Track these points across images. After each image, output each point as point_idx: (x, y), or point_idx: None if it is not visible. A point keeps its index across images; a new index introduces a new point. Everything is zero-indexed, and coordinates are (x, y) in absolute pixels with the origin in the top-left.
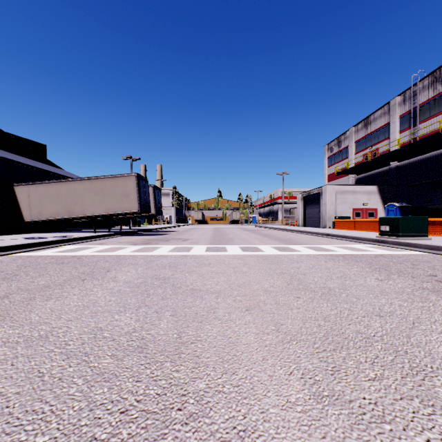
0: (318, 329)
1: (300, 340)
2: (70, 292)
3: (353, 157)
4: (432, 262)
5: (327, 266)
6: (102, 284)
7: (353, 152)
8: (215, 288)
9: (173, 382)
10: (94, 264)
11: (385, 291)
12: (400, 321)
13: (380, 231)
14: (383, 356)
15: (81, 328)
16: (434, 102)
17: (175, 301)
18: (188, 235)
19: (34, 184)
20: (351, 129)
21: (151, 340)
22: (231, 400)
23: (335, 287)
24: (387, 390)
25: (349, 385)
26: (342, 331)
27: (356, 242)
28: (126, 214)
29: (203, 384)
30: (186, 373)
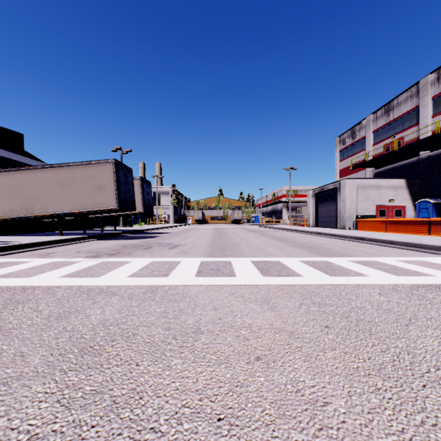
0: None
1: None
2: None
3: (371, 148)
4: None
5: None
6: None
7: (371, 143)
8: None
9: None
10: None
11: None
12: None
13: None
14: None
15: None
16: None
17: None
18: (181, 238)
19: None
20: (368, 117)
21: None
22: None
23: None
24: None
25: None
26: None
27: (418, 251)
28: (105, 212)
29: None
30: None
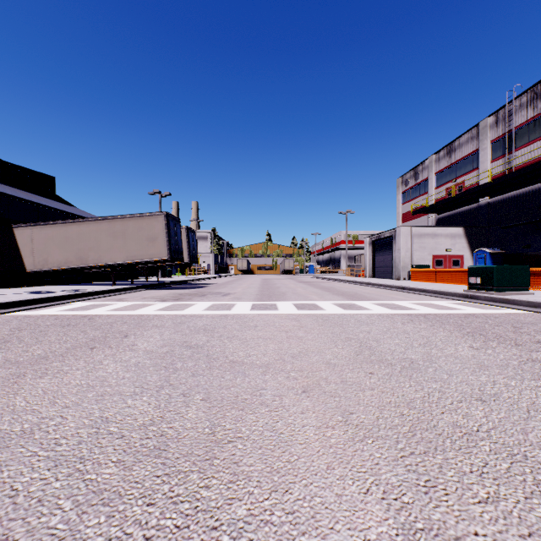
0: (401, 421)
1: (378, 438)
2: (73, 366)
3: (434, 191)
4: (539, 324)
5: (405, 329)
6: (116, 355)
7: (433, 186)
8: (262, 360)
9: (200, 507)
10: (108, 327)
11: (484, 365)
12: (510, 408)
13: (469, 284)
14: (494, 462)
15: (80, 419)
16: (533, 124)
17: (209, 378)
18: (229, 288)
19: (39, 225)
20: (430, 157)
21: (174, 438)
22: (283, 538)
23: (418, 359)
24: (508, 520)
25: (451, 510)
26: (434, 424)
27: (439, 297)
28: (153, 262)
29: (243, 509)
30: (219, 491)
